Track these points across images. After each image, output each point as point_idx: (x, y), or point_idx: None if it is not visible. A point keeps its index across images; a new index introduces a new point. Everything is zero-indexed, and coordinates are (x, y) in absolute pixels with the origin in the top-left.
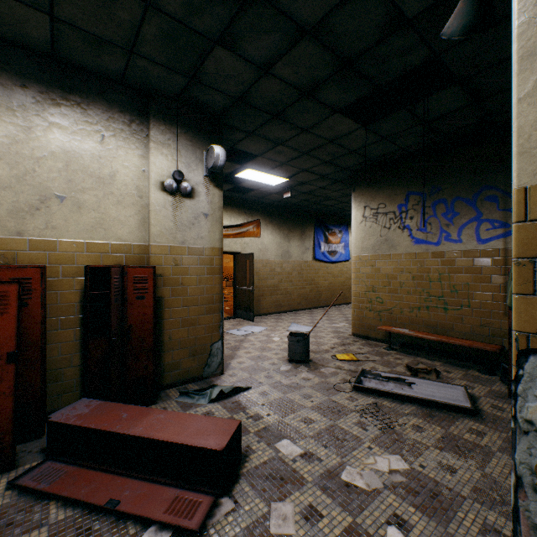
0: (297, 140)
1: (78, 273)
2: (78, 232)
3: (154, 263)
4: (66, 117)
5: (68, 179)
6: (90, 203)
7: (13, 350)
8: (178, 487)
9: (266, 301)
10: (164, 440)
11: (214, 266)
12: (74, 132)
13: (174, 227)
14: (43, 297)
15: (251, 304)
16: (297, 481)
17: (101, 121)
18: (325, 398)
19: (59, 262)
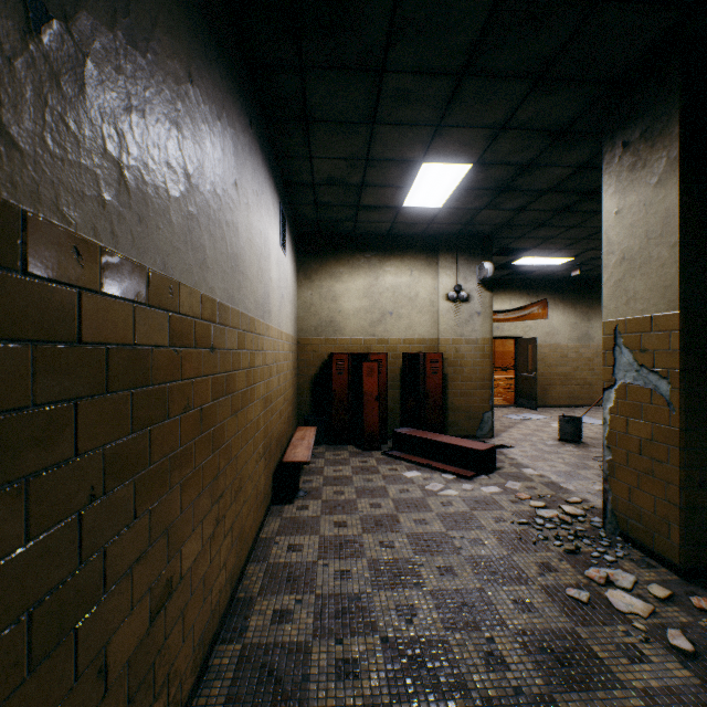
0: (568, 233)
1: (398, 357)
2: (398, 333)
3: (441, 351)
4: (393, 266)
5: (394, 302)
6: (404, 314)
7: (377, 395)
8: (459, 467)
9: (555, 391)
10: (451, 444)
11: (485, 352)
12: (396, 274)
13: (455, 325)
14: (386, 370)
15: (532, 392)
16: (528, 480)
17: (410, 262)
18: (578, 461)
19: (389, 350)
